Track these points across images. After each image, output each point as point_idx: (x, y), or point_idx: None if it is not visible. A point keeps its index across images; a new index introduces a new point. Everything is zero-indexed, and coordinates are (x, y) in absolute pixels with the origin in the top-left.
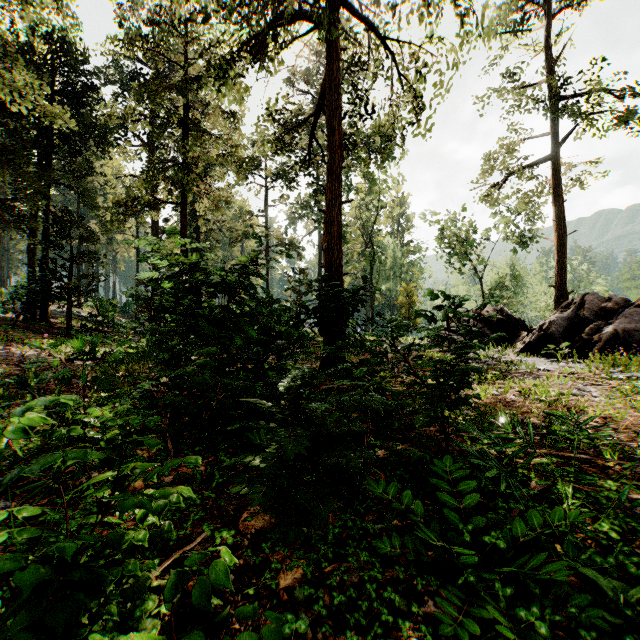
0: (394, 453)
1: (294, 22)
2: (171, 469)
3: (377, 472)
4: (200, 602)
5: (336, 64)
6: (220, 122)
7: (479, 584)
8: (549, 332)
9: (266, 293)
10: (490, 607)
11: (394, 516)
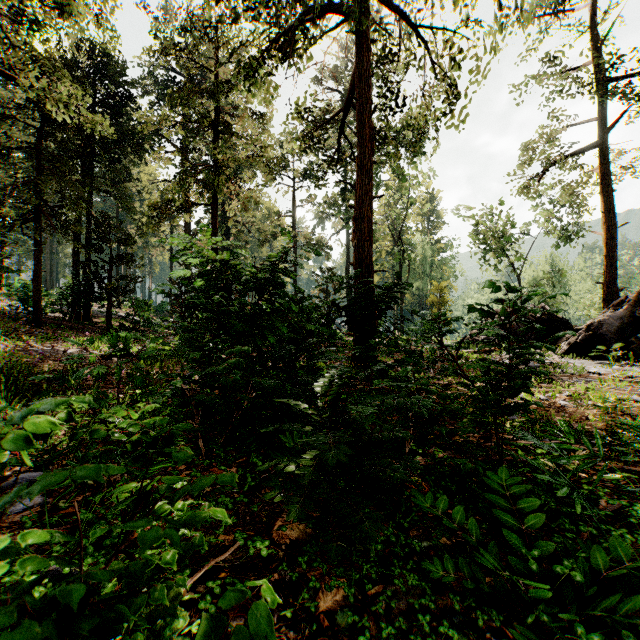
0: (436, 461)
1: (323, 15)
2: (203, 469)
3: (418, 481)
4: None
5: (366, 56)
6: (249, 123)
7: (553, 624)
8: (598, 332)
9: (298, 289)
10: None
11: (442, 533)
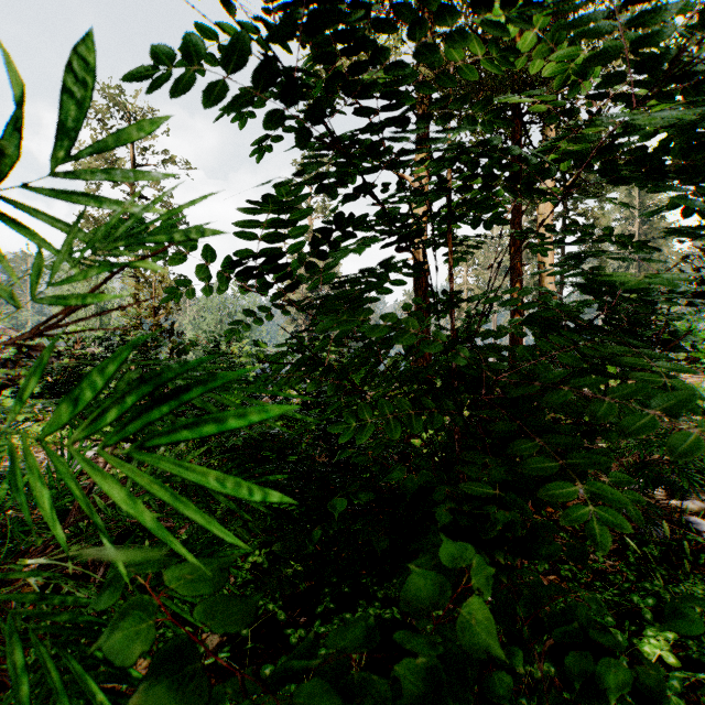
0: None
1: None
2: None
3: None
4: None
5: None
6: None
7: None
8: None
9: None
10: None
11: None
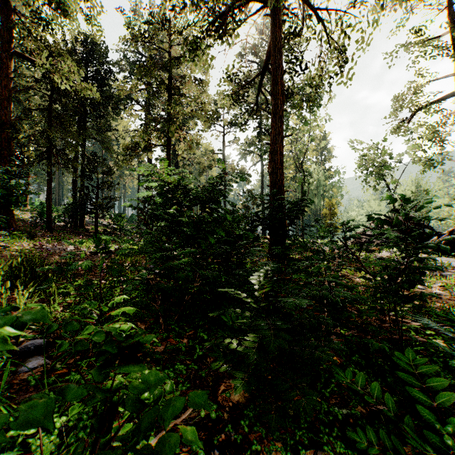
0: (343, 338)
1: (247, 3)
2: (162, 339)
3: None
4: None
5: (279, 32)
6: (193, 86)
7: None
8: None
9: (232, 203)
10: None
11: (357, 402)
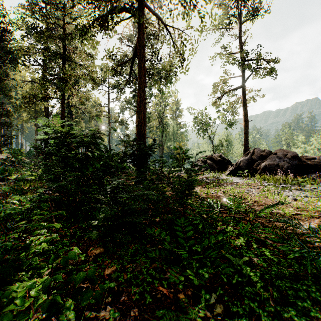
0: (163, 219)
1: (121, 12)
2: (54, 232)
3: (155, 227)
4: (64, 263)
5: (142, 35)
6: (83, 57)
7: (188, 265)
8: (240, 165)
9: (104, 146)
10: (188, 270)
11: (159, 244)
